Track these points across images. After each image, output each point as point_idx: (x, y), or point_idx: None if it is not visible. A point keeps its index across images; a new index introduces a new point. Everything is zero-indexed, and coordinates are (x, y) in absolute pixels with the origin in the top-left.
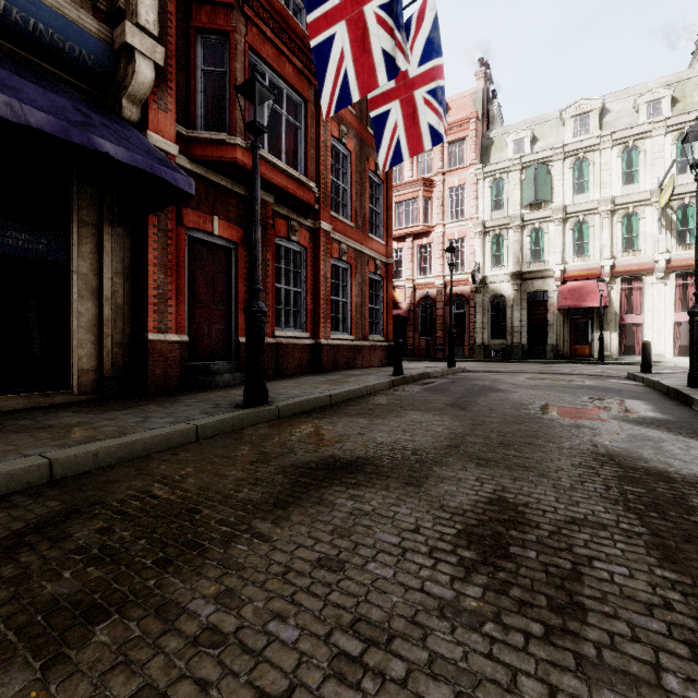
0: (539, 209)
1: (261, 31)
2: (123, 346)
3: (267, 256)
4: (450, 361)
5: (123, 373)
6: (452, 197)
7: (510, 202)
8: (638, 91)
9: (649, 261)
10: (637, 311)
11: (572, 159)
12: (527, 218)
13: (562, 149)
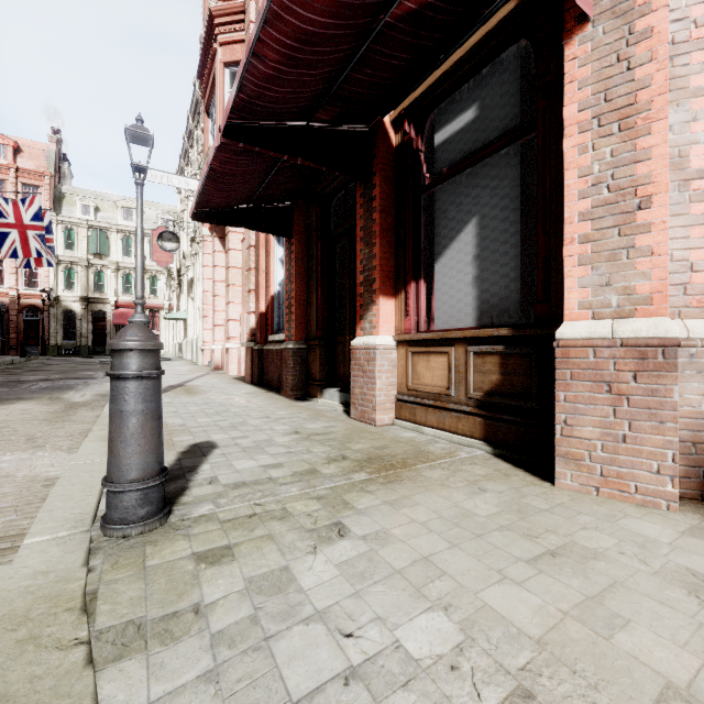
0: (101, 259)
1: None
2: None
3: None
4: (44, 353)
5: None
6: None
7: (80, 247)
8: (160, 208)
9: (162, 303)
10: (158, 328)
11: (122, 234)
12: (92, 262)
13: (116, 227)
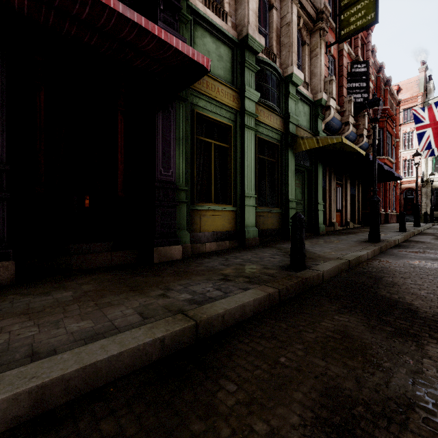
0: None
1: (387, 123)
2: (361, 214)
3: (381, 186)
4: (431, 220)
5: (361, 220)
6: (404, 137)
7: None
8: None
9: None
10: None
11: None
12: None
13: None
